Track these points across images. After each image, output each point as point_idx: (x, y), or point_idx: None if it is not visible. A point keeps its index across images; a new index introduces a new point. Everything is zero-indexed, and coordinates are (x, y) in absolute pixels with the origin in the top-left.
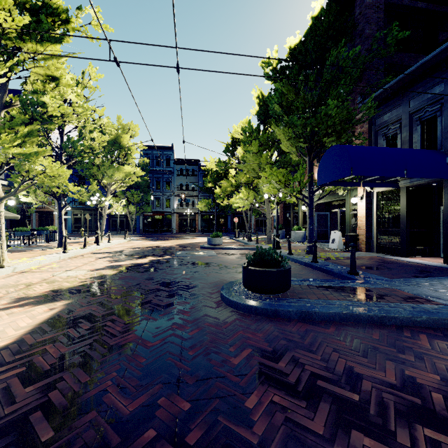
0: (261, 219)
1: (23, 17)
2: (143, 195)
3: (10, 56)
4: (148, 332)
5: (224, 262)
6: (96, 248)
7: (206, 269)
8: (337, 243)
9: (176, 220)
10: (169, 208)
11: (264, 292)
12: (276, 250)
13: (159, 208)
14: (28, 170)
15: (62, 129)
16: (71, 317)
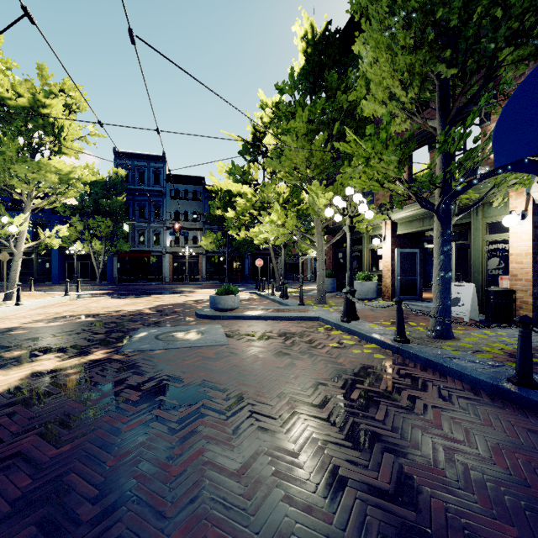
0: (290, 262)
1: None
2: (117, 225)
3: None
4: None
5: (248, 383)
6: None
7: (181, 457)
8: (468, 306)
9: (170, 263)
10: (159, 246)
11: None
12: (355, 325)
13: (143, 246)
14: None
15: None
16: None
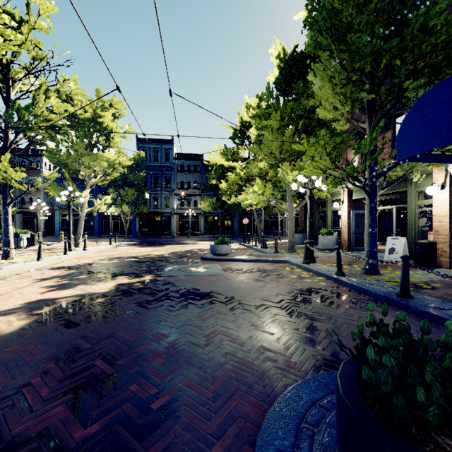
0: (271, 220)
1: None
2: (139, 193)
3: None
4: None
5: (237, 292)
6: (57, 260)
7: (206, 315)
8: (401, 254)
9: (177, 221)
10: (169, 209)
11: None
12: (311, 265)
13: (157, 209)
14: None
15: (6, 93)
16: None
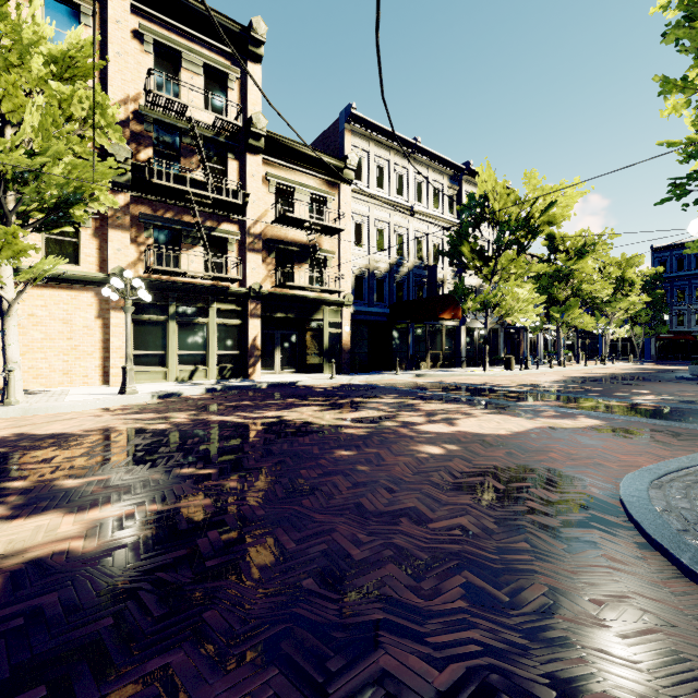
0: None
1: (580, 264)
2: (655, 313)
3: (569, 273)
4: (637, 378)
5: None
6: (603, 366)
7: None
8: None
9: None
10: None
11: (694, 375)
12: None
13: (682, 328)
14: (575, 323)
15: None
16: (611, 376)
